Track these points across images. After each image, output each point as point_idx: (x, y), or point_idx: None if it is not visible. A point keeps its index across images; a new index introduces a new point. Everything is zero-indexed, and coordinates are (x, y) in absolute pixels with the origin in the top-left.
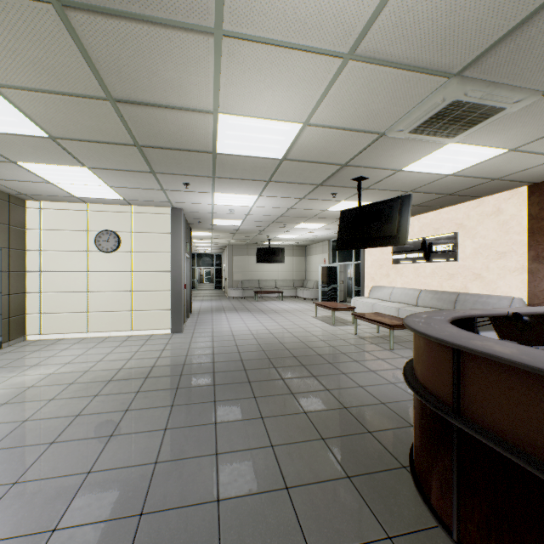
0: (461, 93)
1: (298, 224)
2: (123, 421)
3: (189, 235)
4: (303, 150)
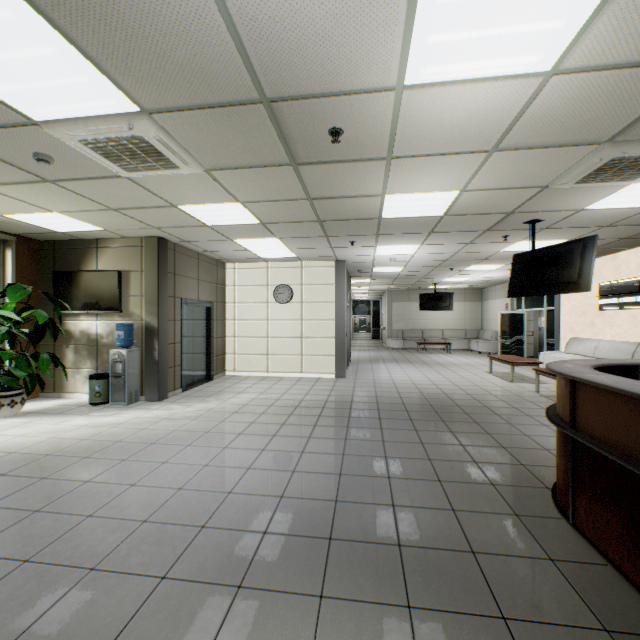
0: (619, 153)
1: (468, 267)
2: (315, 431)
3: (349, 284)
4: (463, 207)
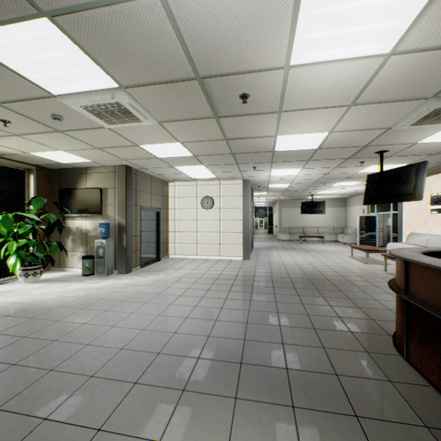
0: (440, 104)
1: (335, 183)
2: (229, 294)
3: (252, 196)
4: (331, 143)
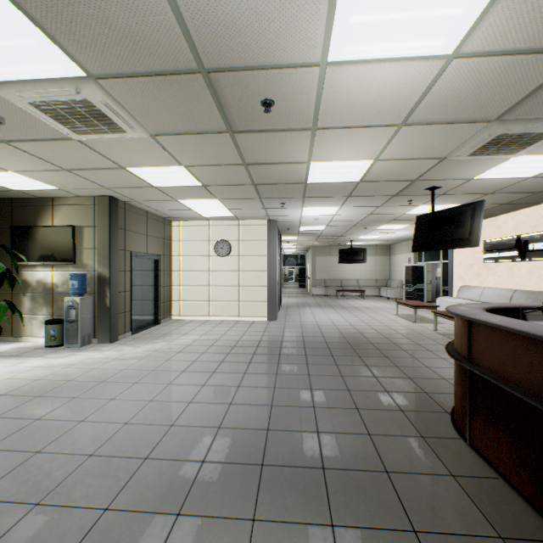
0: (504, 130)
1: (379, 226)
2: (249, 367)
3: (280, 240)
4: (376, 174)
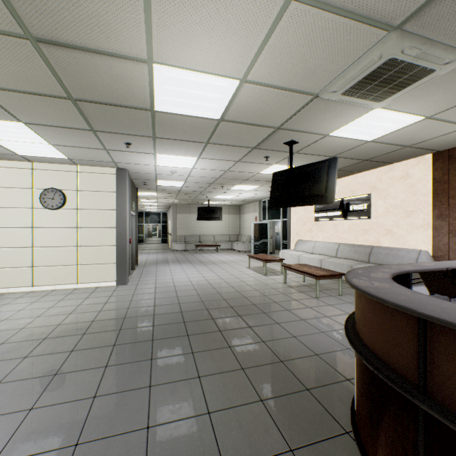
0: (399, 50)
1: (234, 186)
2: (49, 388)
3: (136, 195)
4: (240, 110)
